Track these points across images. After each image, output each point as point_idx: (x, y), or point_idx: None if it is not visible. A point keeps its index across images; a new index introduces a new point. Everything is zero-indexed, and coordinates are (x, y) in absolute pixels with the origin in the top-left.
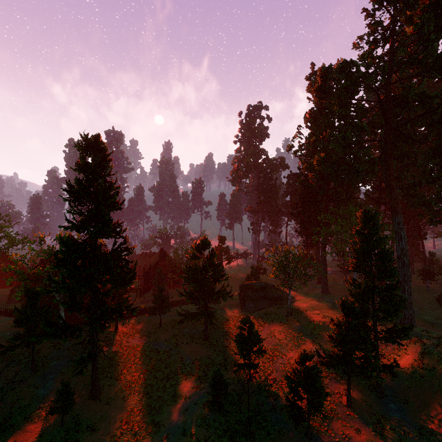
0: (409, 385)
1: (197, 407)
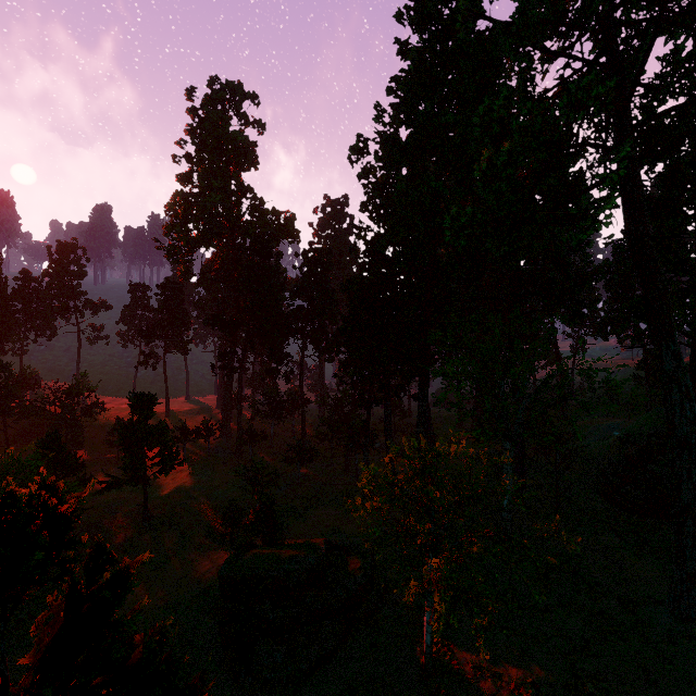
0: None
1: None
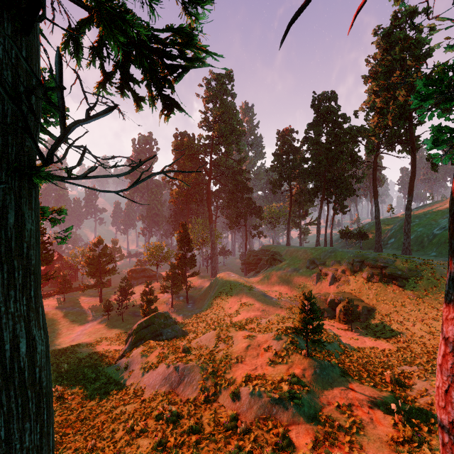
0: (199, 296)
1: (96, 322)
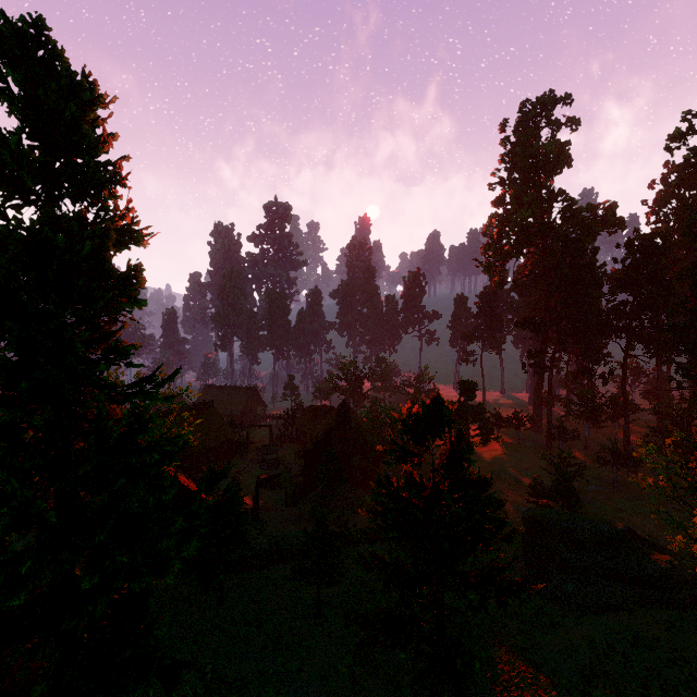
0: None
1: None
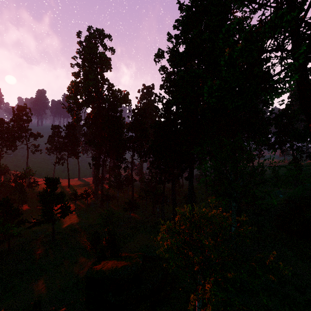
0: None
1: None
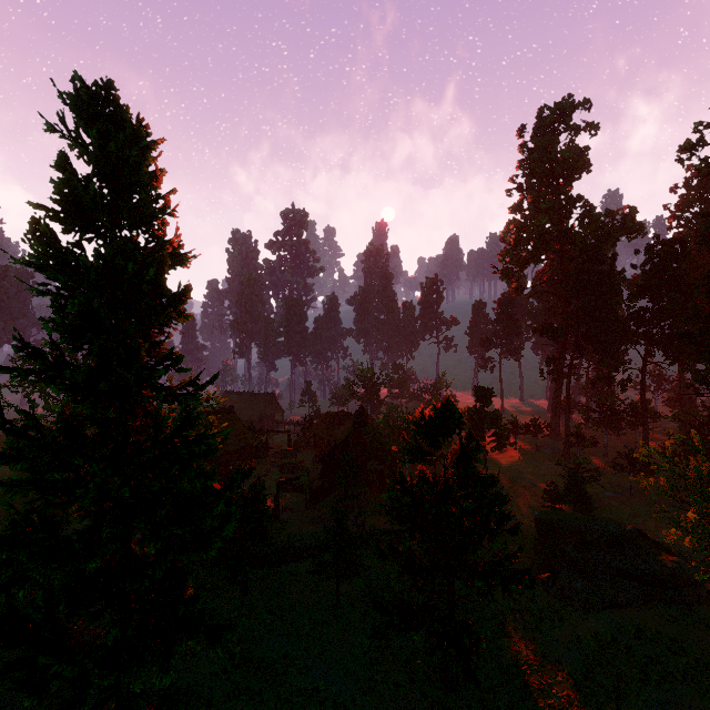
0: None
1: None
